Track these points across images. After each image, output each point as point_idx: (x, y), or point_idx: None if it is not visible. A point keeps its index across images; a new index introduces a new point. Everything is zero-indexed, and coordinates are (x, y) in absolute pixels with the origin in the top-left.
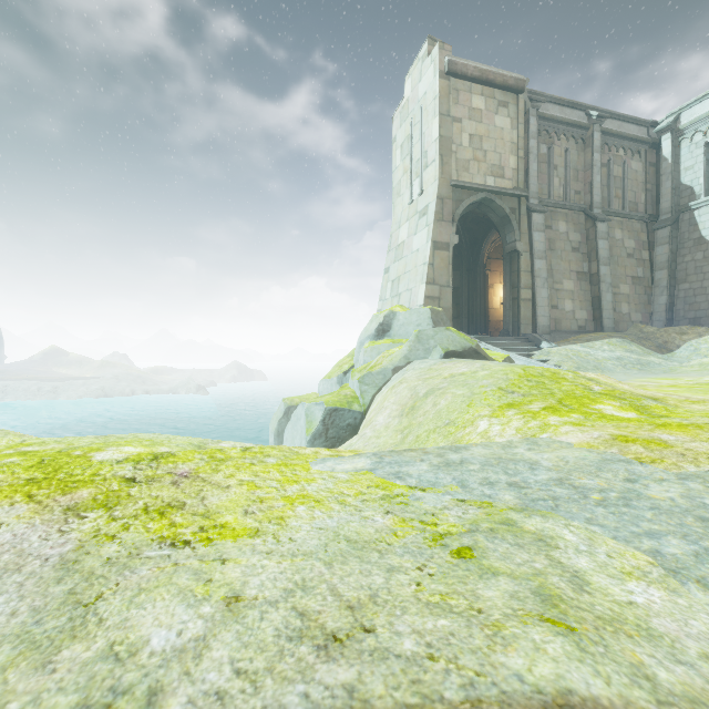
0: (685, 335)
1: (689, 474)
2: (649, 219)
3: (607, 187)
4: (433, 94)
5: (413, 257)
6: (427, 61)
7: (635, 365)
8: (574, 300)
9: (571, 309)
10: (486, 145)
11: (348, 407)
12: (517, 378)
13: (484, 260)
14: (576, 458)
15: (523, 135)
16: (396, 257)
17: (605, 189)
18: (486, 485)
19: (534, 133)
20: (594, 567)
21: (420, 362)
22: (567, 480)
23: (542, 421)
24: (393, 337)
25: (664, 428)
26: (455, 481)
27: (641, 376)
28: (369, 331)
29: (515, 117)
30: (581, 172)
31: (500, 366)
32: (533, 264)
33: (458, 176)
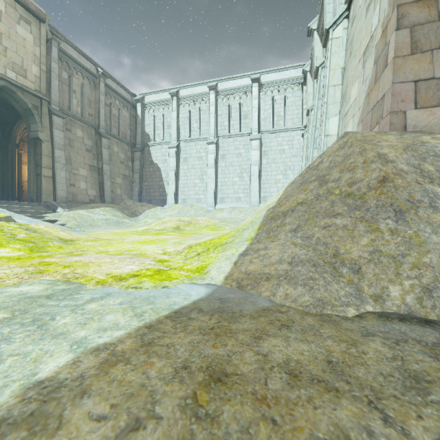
0: (144, 208)
1: None
2: (132, 145)
3: (110, 119)
4: None
5: None
6: None
7: (115, 223)
8: (87, 183)
9: (85, 188)
10: (7, 43)
11: None
12: None
13: (17, 141)
14: None
15: (45, 55)
16: None
17: (108, 120)
18: None
19: (56, 59)
20: None
21: None
22: None
23: None
24: None
25: (13, 261)
26: None
27: (113, 228)
28: None
29: (38, 38)
30: (93, 103)
31: None
32: (54, 152)
33: None
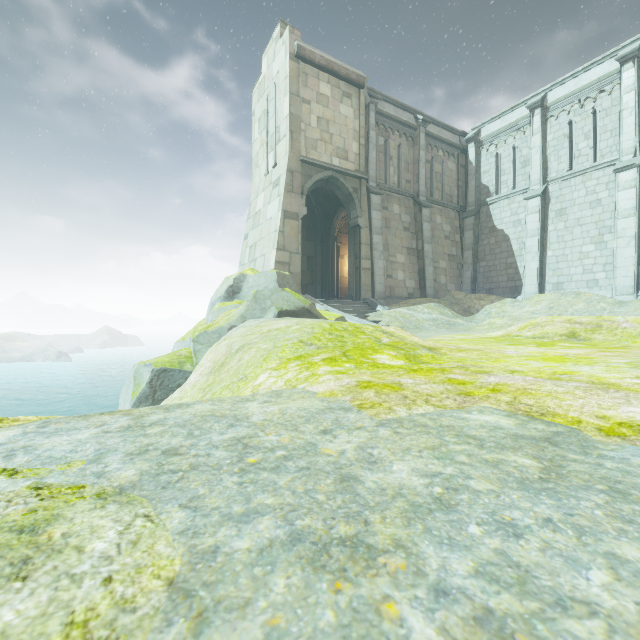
0: (482, 301)
1: (393, 419)
2: (460, 210)
3: (430, 180)
4: (284, 74)
5: (267, 225)
6: (279, 42)
7: (445, 324)
8: (405, 271)
9: (402, 279)
10: (333, 129)
11: (179, 367)
12: (321, 332)
13: (336, 234)
14: (298, 408)
15: (364, 125)
16: (253, 224)
17: (429, 182)
18: (131, 456)
19: (373, 125)
20: (16, 624)
21: (253, 321)
22: (250, 438)
23: (312, 371)
24: (243, 298)
25: (413, 373)
26: (96, 453)
27: (447, 333)
28: (220, 293)
29: (357, 109)
30: (411, 164)
31: (313, 322)
32: (372, 238)
33: (307, 153)
